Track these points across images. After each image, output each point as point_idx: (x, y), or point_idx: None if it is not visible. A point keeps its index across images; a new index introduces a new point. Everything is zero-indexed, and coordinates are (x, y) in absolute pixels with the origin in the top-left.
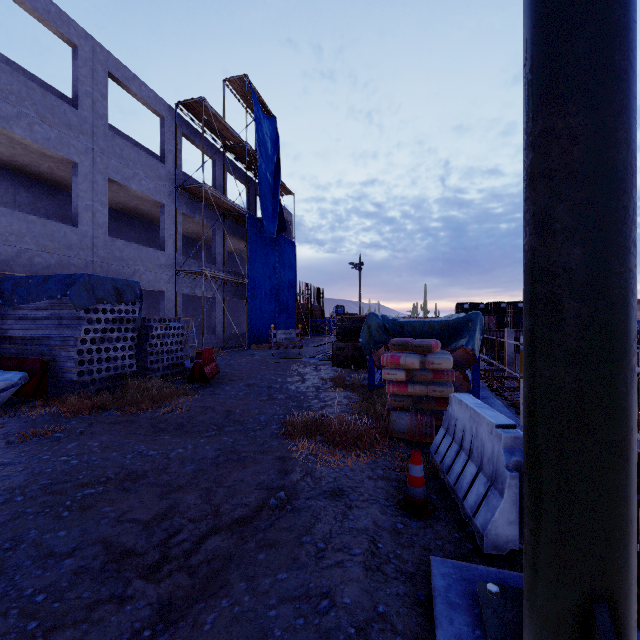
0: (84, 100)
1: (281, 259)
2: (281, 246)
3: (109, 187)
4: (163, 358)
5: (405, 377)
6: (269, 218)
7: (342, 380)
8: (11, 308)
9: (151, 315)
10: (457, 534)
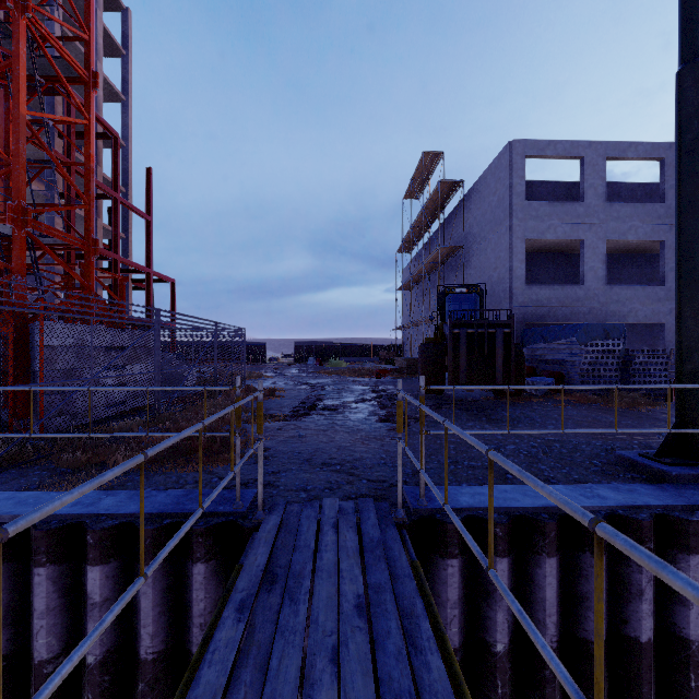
0: (588, 192)
1: None
2: None
3: (609, 242)
4: (645, 381)
5: None
6: None
7: None
8: (546, 344)
9: (655, 345)
10: None
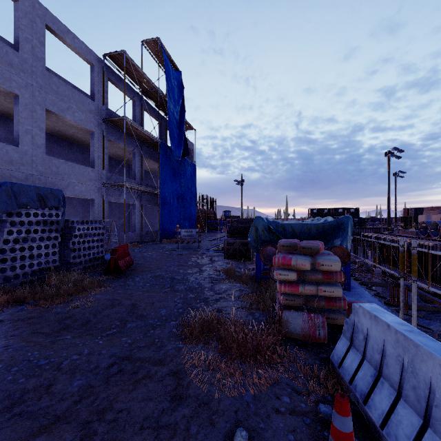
0: (24, 45)
1: (185, 176)
2: (185, 167)
3: (49, 118)
4: (85, 253)
5: (296, 278)
6: (176, 145)
7: (233, 272)
8: None
9: (86, 217)
10: None
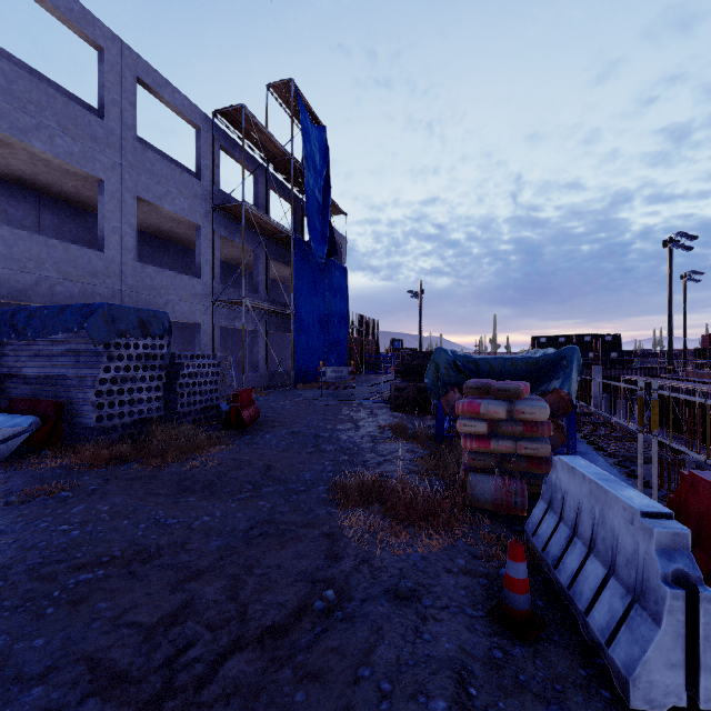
0: (111, 109)
1: (331, 287)
2: (331, 272)
3: (140, 208)
4: (195, 400)
5: (487, 430)
6: (317, 240)
7: (403, 428)
8: (25, 343)
9: (187, 350)
10: (583, 670)
